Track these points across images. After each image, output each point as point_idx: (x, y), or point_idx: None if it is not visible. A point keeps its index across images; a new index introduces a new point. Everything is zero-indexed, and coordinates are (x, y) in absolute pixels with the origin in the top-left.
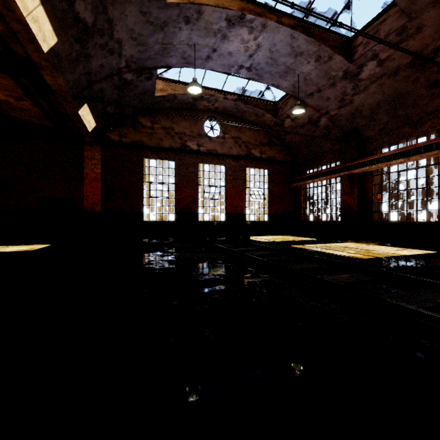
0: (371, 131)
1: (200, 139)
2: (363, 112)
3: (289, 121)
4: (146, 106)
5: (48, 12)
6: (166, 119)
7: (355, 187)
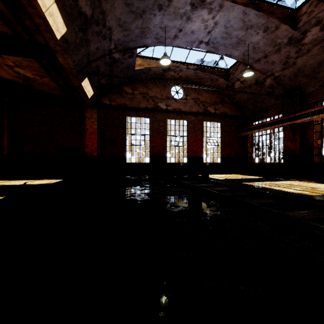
0: (312, 87)
1: (168, 100)
2: (305, 71)
3: (239, 83)
4: (128, 78)
5: (60, 8)
6: (142, 87)
7: (296, 134)
